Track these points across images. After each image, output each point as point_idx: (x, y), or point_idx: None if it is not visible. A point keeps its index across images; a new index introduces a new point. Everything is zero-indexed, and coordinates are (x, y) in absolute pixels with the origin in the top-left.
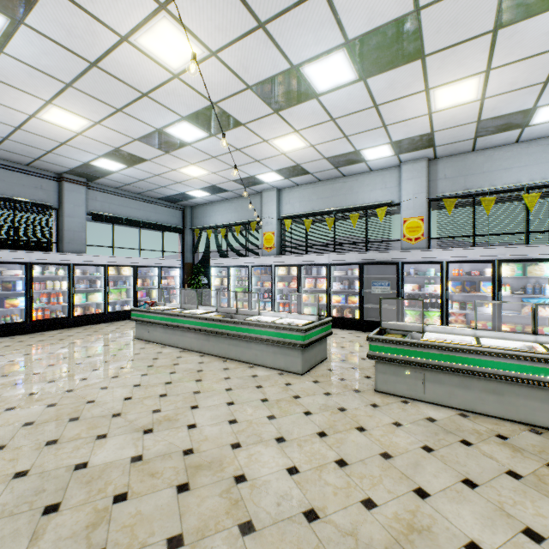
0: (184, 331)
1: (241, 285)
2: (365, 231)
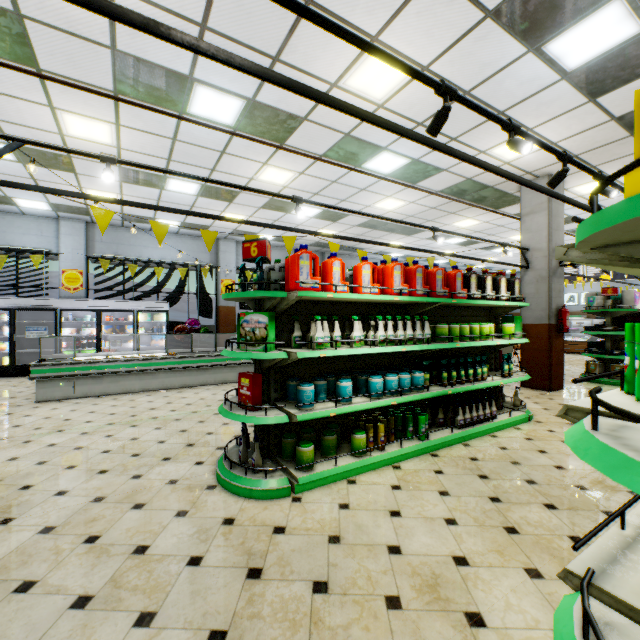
0: None
1: None
2: (17, 274)
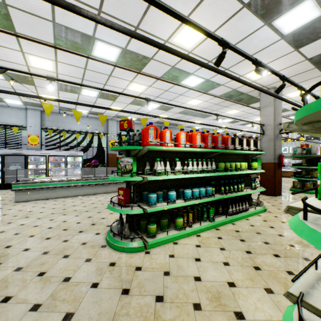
0: None
1: None
2: (5, 137)
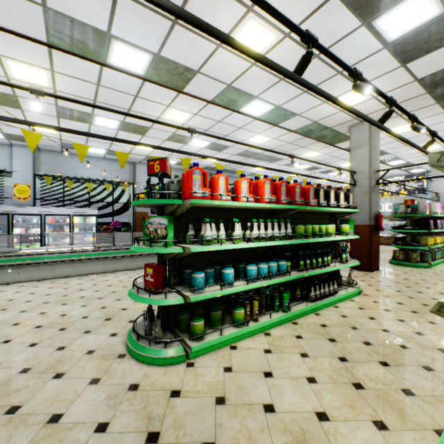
0: None
1: None
2: None
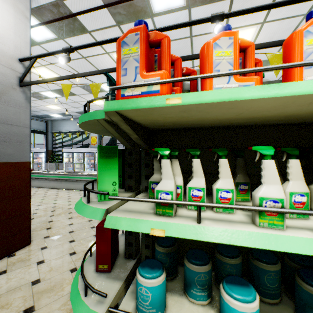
0: (49, 180)
1: (79, 161)
2: None
